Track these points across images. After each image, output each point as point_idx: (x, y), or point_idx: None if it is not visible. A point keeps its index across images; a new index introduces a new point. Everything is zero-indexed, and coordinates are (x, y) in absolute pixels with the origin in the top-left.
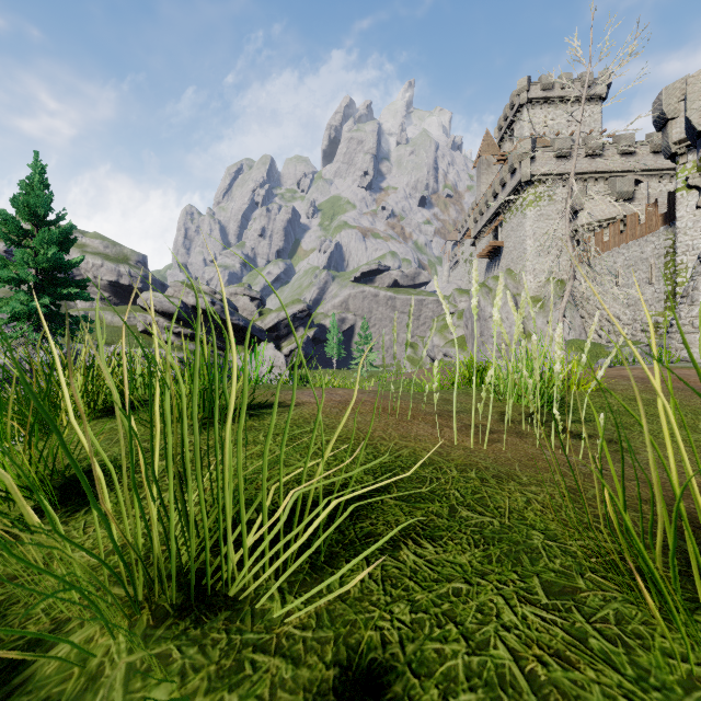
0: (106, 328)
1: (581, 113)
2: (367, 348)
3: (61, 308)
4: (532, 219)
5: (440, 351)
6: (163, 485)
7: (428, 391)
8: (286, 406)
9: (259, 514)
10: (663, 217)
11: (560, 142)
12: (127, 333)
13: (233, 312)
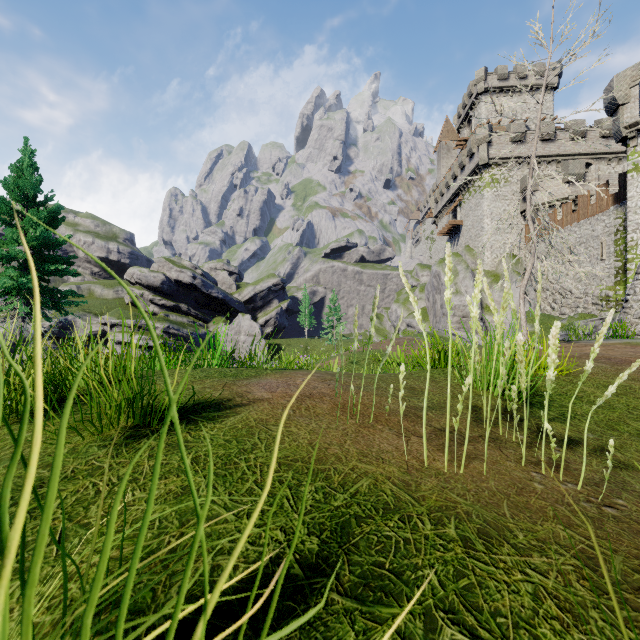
0: (96, 300)
1: (542, 95)
2: (294, 397)
3: (55, 282)
4: (489, 199)
5: (404, 321)
6: (29, 558)
7: (393, 374)
8: (233, 407)
9: (135, 638)
10: (613, 197)
11: (515, 128)
12: (115, 305)
13: (213, 286)
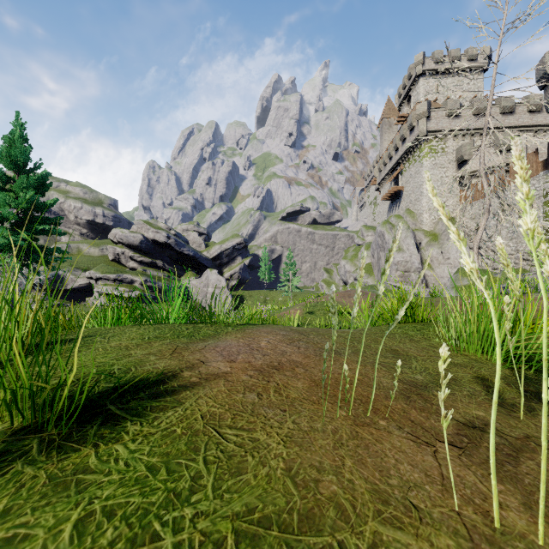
0: (84, 257)
1: (497, 54)
2: None
3: (49, 241)
4: (428, 168)
5: (351, 275)
6: None
7: (362, 330)
8: (177, 388)
9: None
10: (543, 163)
11: (451, 104)
12: (100, 261)
13: (185, 245)
